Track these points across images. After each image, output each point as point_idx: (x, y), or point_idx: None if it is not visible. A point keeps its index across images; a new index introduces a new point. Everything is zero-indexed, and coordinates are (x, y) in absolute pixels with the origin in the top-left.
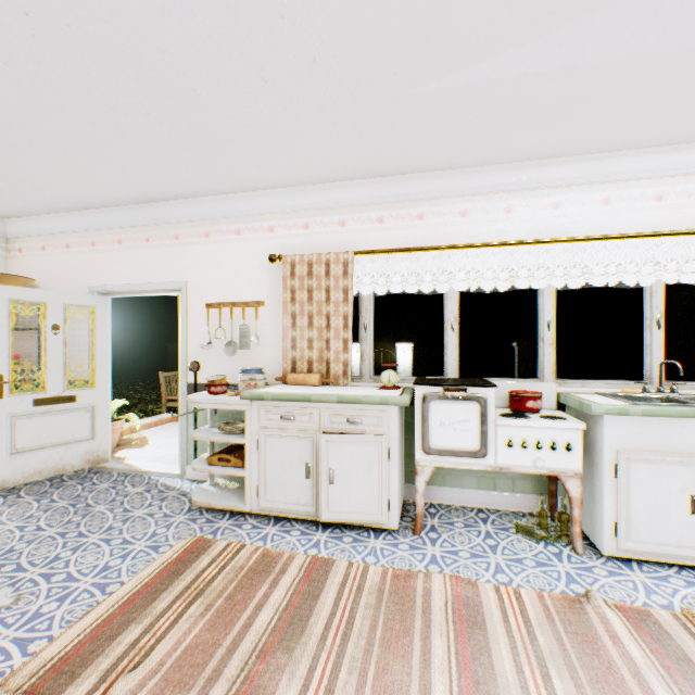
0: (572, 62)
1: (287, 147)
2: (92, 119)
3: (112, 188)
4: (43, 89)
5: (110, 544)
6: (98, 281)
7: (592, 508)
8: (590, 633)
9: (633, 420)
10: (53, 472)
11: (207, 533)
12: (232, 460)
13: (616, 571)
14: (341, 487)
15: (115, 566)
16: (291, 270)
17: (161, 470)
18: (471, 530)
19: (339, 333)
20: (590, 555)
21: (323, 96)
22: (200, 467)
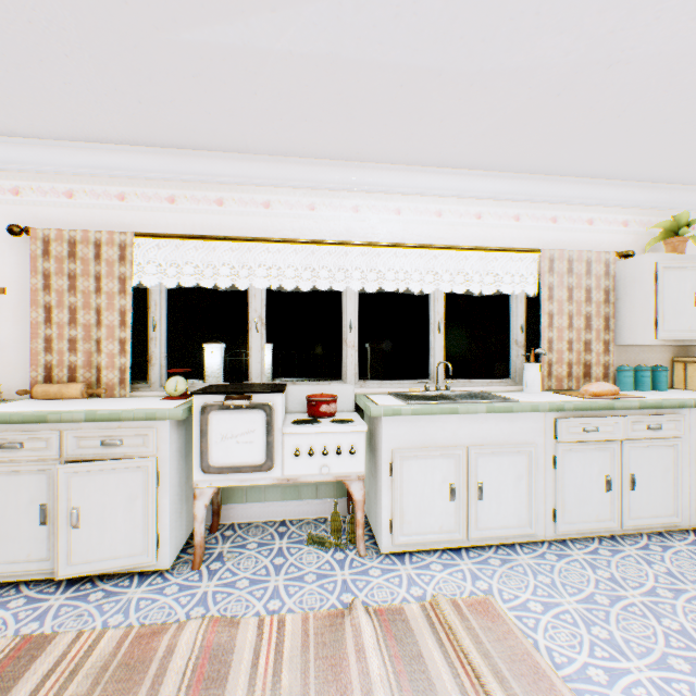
0: (335, 51)
1: (4, 74)
2: None
3: None
4: None
5: None
6: None
7: (376, 507)
8: (339, 653)
9: (406, 419)
10: None
11: None
12: None
13: (389, 568)
14: (91, 529)
15: None
16: (44, 249)
17: None
18: (264, 550)
19: (115, 332)
20: (372, 555)
21: (25, 4)
22: None
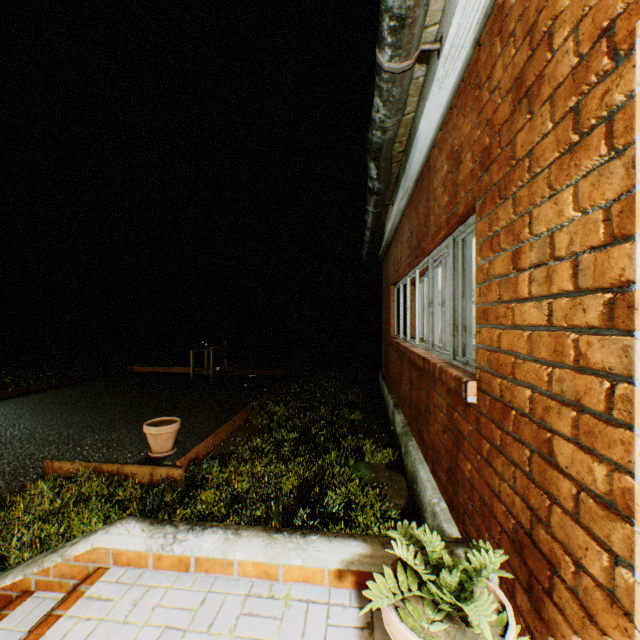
0: None
1: None
2: None
3: None
4: None
5: None
6: None
7: None
8: None
9: None
10: None
11: None
12: None
13: None
14: None
15: None
16: None
17: None
18: None
19: None
20: None
21: None
22: None
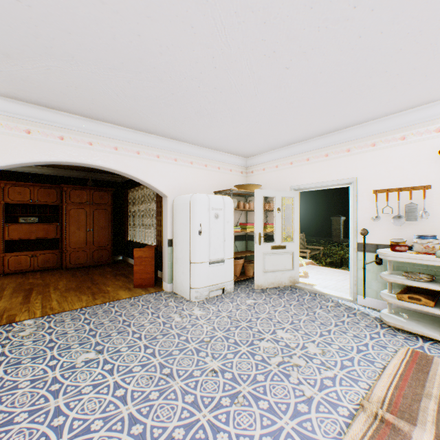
0: None
1: None
2: (341, 89)
3: (315, 129)
4: (328, 80)
5: (346, 335)
6: (293, 183)
7: None
8: None
9: None
10: (277, 284)
11: (415, 348)
12: (422, 300)
13: None
14: None
15: (364, 350)
16: None
17: (335, 295)
18: None
19: None
20: None
21: None
22: (392, 300)
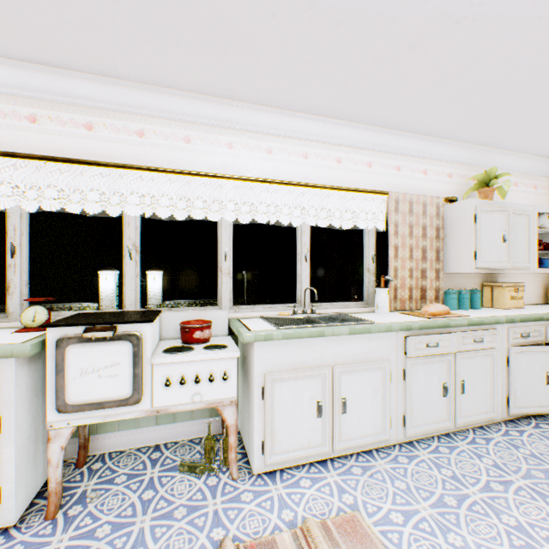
0: None
1: None
2: None
3: None
4: None
5: None
6: None
7: (249, 428)
8: None
9: (278, 344)
10: None
11: None
12: None
13: (261, 490)
14: None
15: None
16: None
17: None
18: (133, 483)
19: None
20: (245, 476)
21: None
22: None
